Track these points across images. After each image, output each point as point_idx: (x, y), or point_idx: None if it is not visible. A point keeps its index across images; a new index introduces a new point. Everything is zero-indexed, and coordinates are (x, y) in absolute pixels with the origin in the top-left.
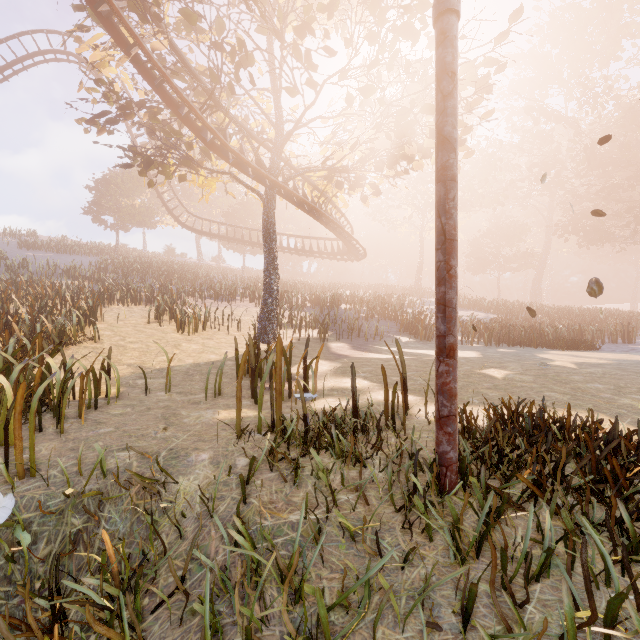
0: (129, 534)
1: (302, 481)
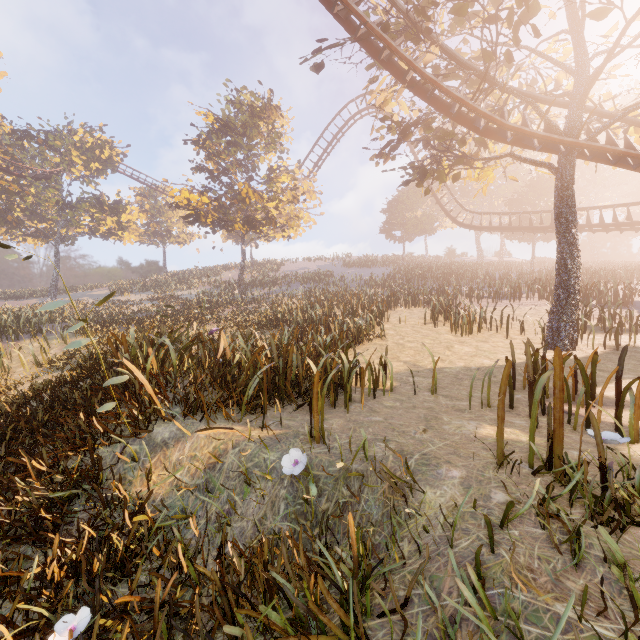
0: (380, 522)
1: (585, 561)
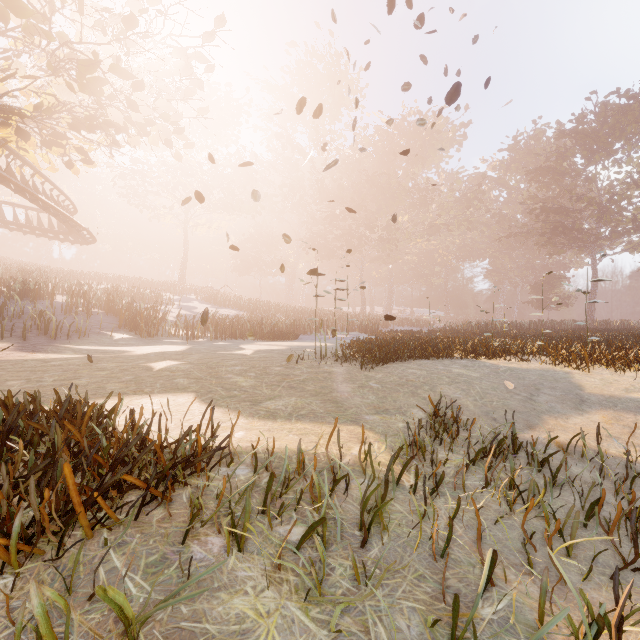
0: None
1: None
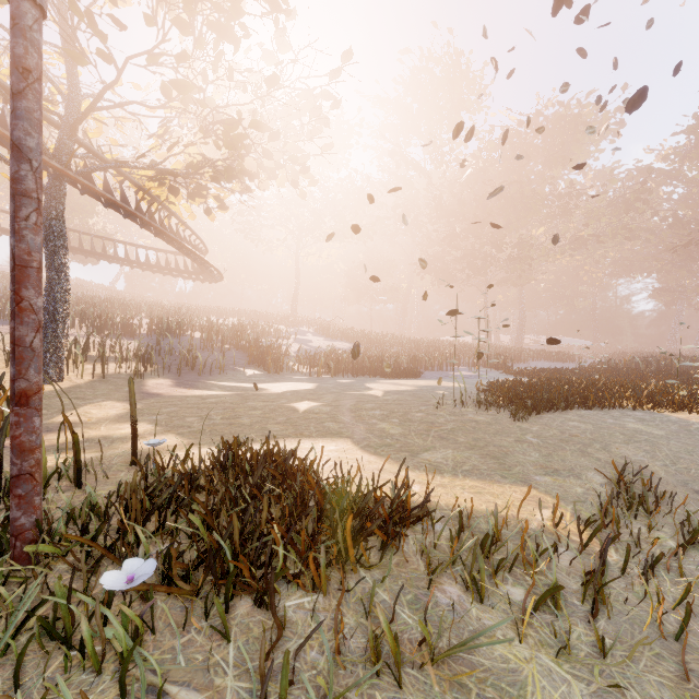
0: None
1: None
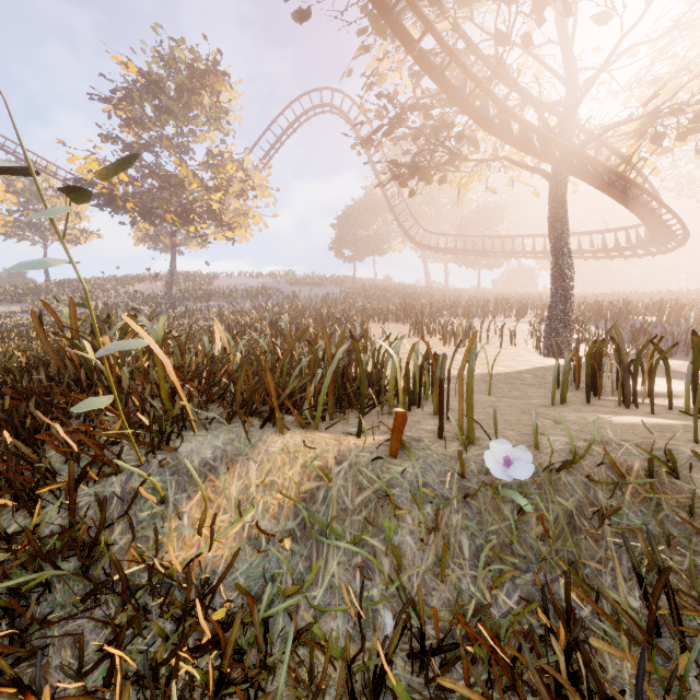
0: (664, 536)
1: None
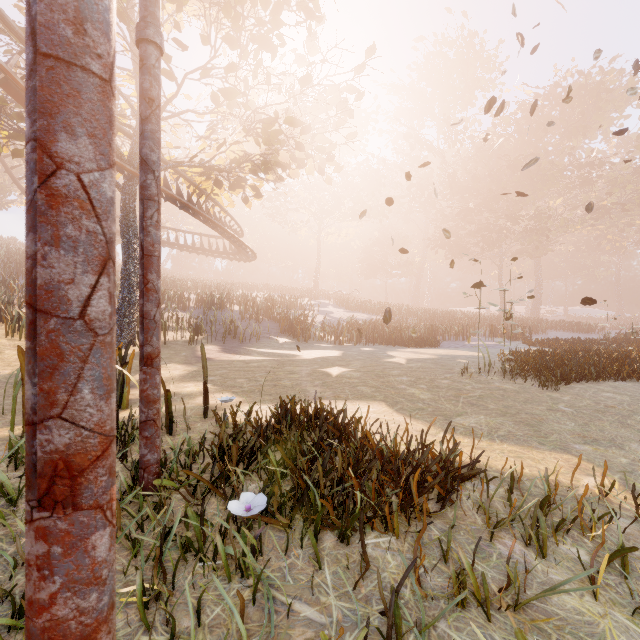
0: None
1: None
